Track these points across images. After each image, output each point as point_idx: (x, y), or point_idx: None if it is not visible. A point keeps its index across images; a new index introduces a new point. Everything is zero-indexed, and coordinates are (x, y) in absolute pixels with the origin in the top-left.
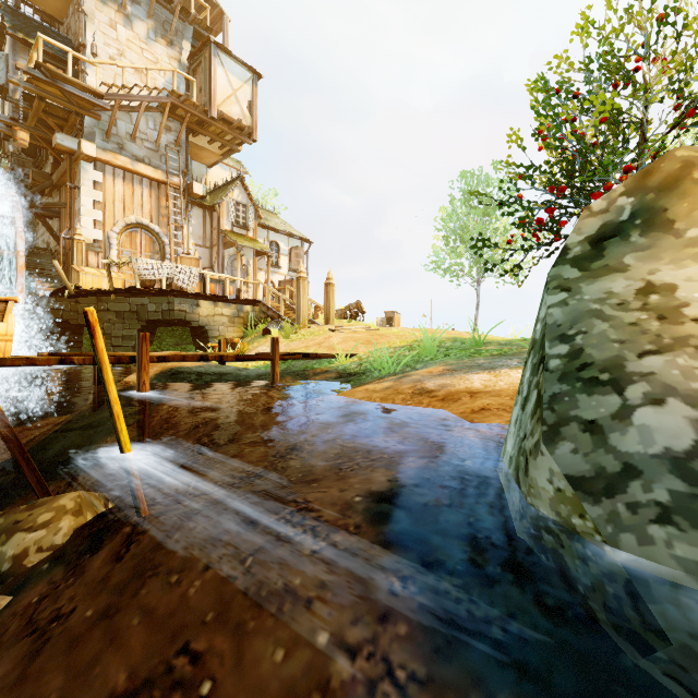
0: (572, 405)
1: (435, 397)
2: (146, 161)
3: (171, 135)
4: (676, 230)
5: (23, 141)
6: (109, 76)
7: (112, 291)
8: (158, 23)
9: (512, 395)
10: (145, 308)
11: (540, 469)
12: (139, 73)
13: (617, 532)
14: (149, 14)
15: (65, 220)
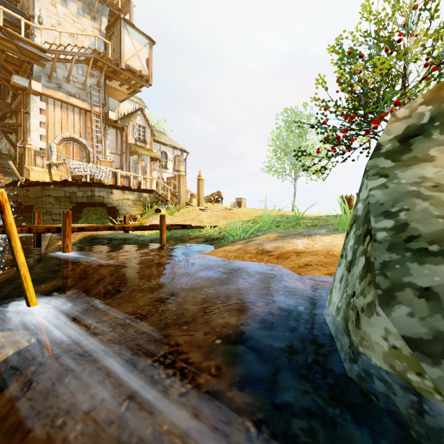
0: (404, 272)
1: (272, 256)
2: (77, 96)
3: (94, 80)
4: None
5: None
6: (51, 38)
7: (52, 183)
8: (85, 4)
9: (325, 254)
10: (75, 194)
11: (374, 327)
12: (71, 37)
13: None
14: None
15: (21, 135)
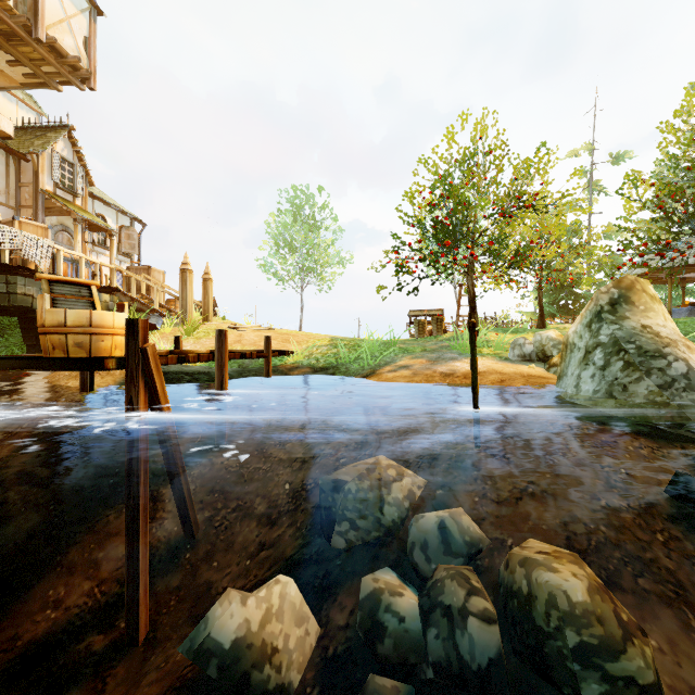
0: (650, 364)
1: (459, 377)
2: None
3: None
4: (636, 306)
5: None
6: None
7: None
8: None
9: (497, 373)
10: None
11: (641, 386)
12: None
13: (674, 397)
14: None
15: None
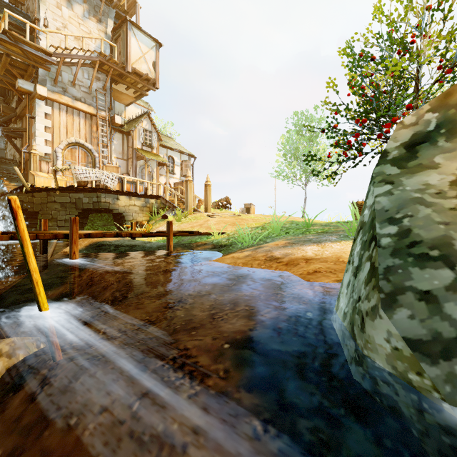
0: (405, 276)
1: (281, 262)
2: (82, 100)
3: (100, 83)
4: None
5: None
6: (56, 41)
7: (57, 189)
8: (91, 6)
9: (335, 261)
10: (81, 200)
11: (378, 329)
12: (77, 40)
13: (456, 392)
14: (85, 0)
15: (26, 140)
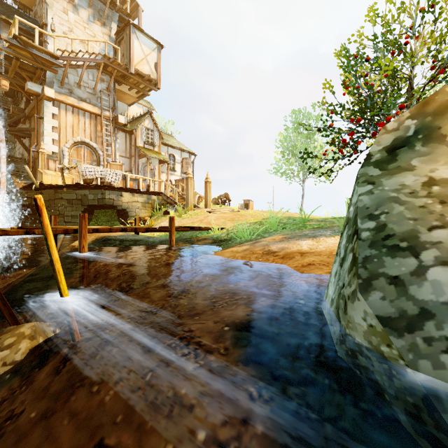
0: (380, 264)
1: (277, 256)
2: (87, 101)
3: (104, 84)
4: None
5: (5, 86)
6: (63, 45)
7: (64, 186)
8: (95, 11)
9: (328, 254)
10: (86, 197)
11: (356, 310)
12: (82, 43)
13: (417, 359)
14: (90, 5)
15: (34, 139)
